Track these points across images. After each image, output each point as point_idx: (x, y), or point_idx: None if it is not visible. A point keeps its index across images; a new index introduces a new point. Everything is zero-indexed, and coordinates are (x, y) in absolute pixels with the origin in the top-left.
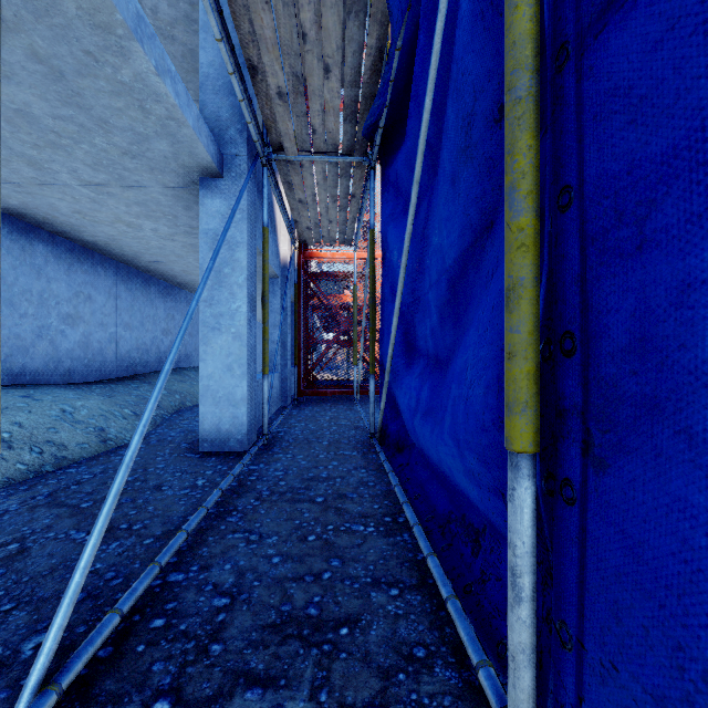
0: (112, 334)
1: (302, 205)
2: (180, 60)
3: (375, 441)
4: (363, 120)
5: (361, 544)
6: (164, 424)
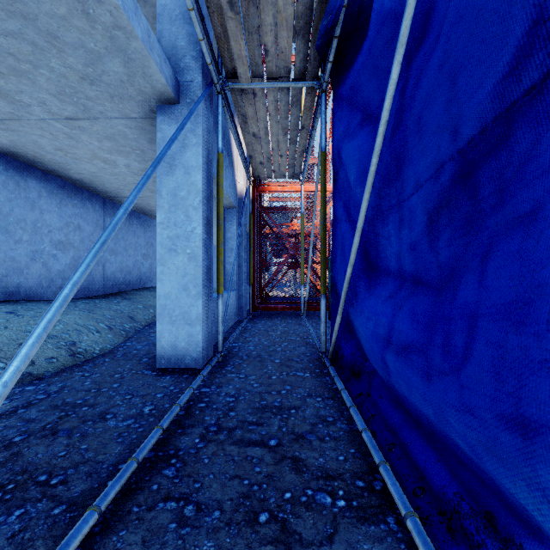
0: (99, 258)
1: (255, 139)
2: (152, 21)
3: (328, 363)
4: (317, 32)
5: (331, 537)
6: (134, 336)
